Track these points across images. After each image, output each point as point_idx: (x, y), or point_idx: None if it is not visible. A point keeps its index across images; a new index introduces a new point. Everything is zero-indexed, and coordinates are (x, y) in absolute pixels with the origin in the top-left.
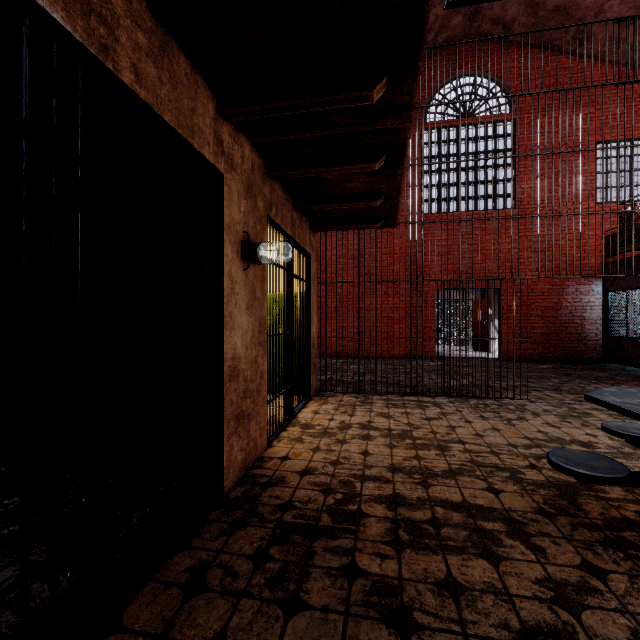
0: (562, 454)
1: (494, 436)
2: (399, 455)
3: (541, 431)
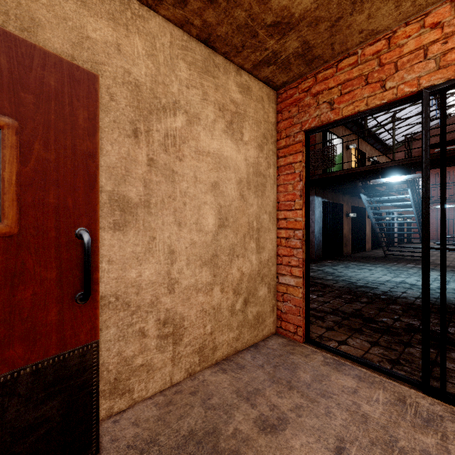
0: None
1: None
2: None
3: None
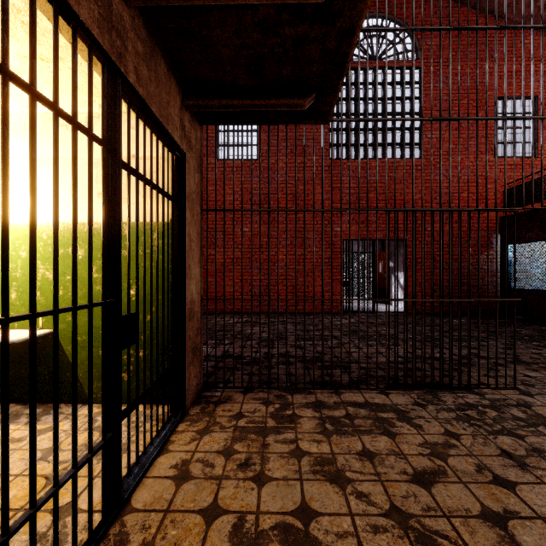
0: None
1: None
2: None
3: None
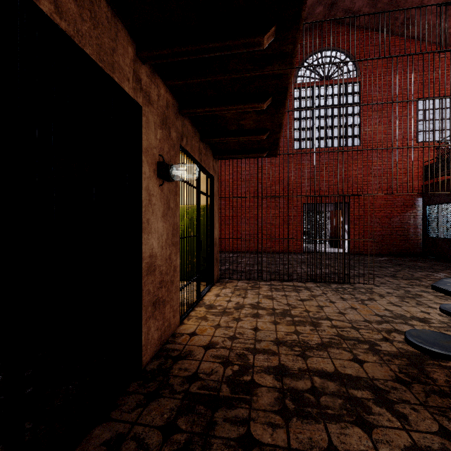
0: (416, 334)
1: (353, 314)
2: (282, 330)
3: (387, 309)
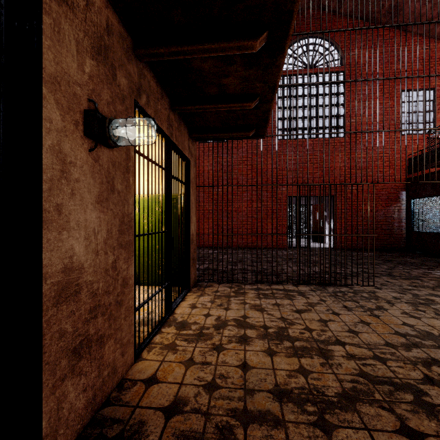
0: None
1: (367, 332)
2: (282, 368)
3: (406, 323)
